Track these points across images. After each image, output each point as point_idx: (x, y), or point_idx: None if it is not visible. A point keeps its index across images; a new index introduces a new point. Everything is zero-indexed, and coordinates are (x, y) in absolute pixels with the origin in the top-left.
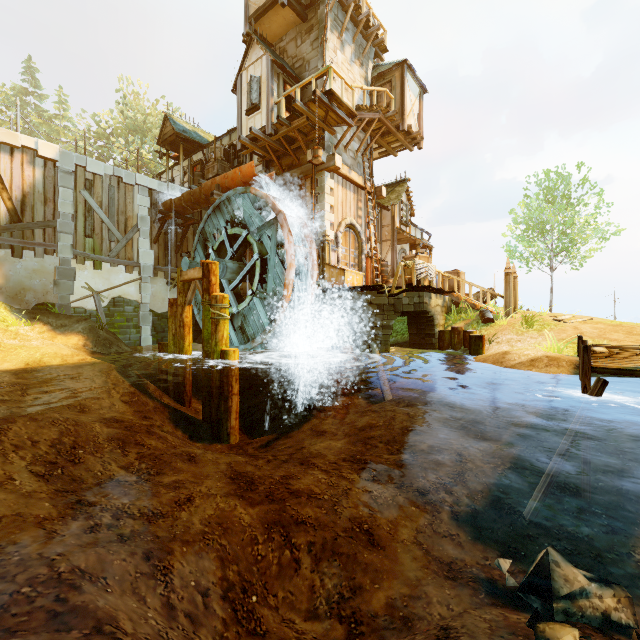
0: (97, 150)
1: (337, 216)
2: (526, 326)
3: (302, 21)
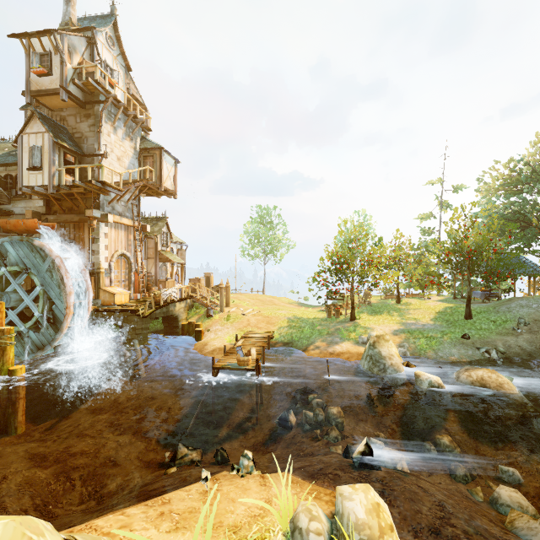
0: None
1: (111, 250)
2: (227, 320)
3: (81, 107)
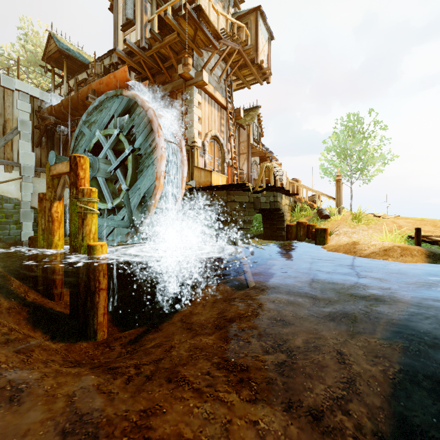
0: None
1: (204, 128)
2: (356, 221)
3: None
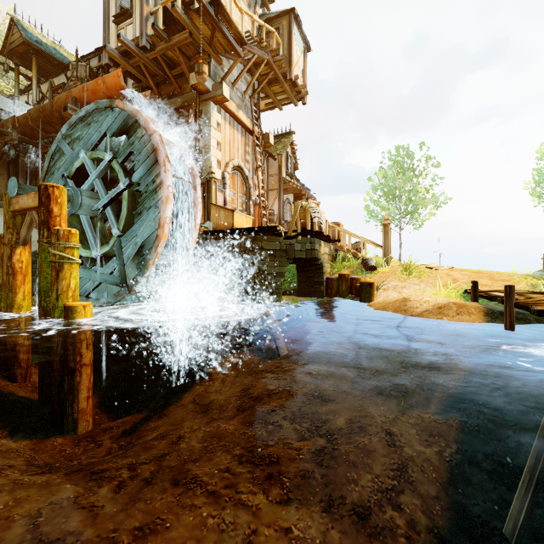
0: None
1: (224, 155)
2: (407, 273)
3: None
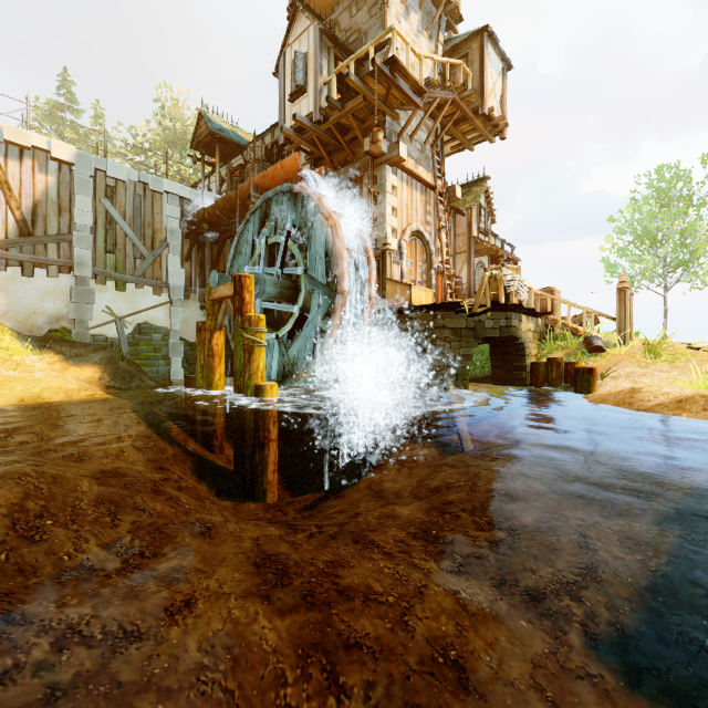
0: (134, 166)
1: (401, 221)
2: (651, 356)
3: None
